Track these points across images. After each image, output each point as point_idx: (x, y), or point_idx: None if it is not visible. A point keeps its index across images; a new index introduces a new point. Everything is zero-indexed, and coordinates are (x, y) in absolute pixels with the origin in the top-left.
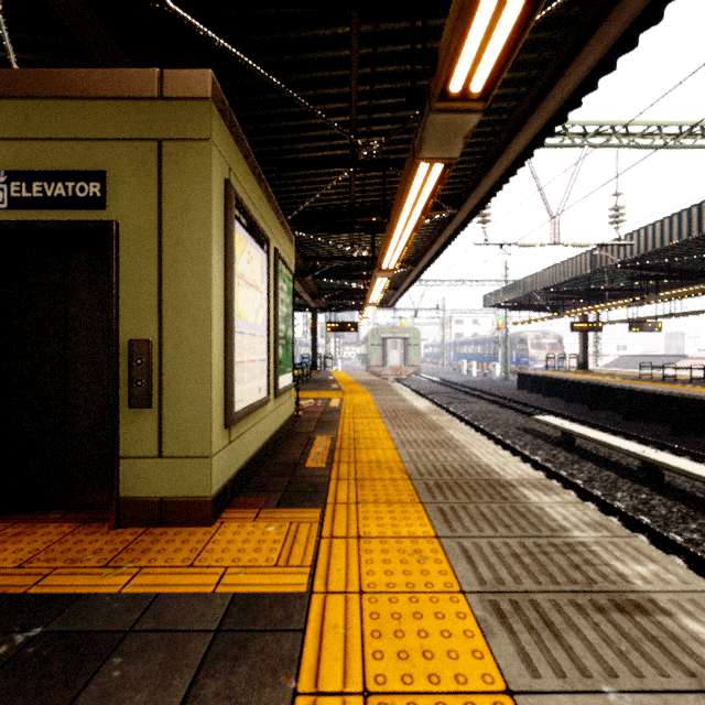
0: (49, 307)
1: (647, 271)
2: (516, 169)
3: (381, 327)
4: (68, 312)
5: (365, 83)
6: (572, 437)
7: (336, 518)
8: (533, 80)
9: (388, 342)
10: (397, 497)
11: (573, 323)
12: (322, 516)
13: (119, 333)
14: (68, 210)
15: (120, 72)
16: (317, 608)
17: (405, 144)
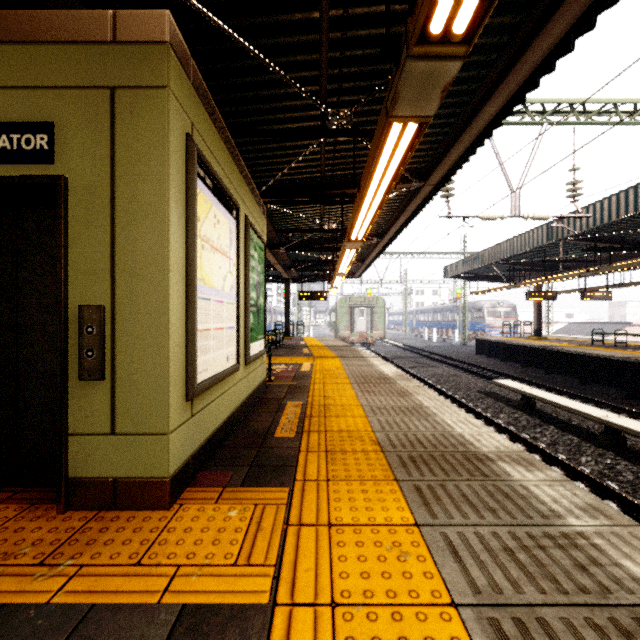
0: (1, 272)
1: (600, 243)
2: (483, 139)
3: (349, 297)
4: (20, 276)
5: (335, 48)
6: (532, 401)
7: (305, 499)
8: (504, 47)
9: (355, 310)
10: (370, 473)
11: (528, 292)
12: (290, 496)
13: (68, 298)
14: (13, 165)
15: (69, 13)
16: (281, 629)
17: (375, 116)
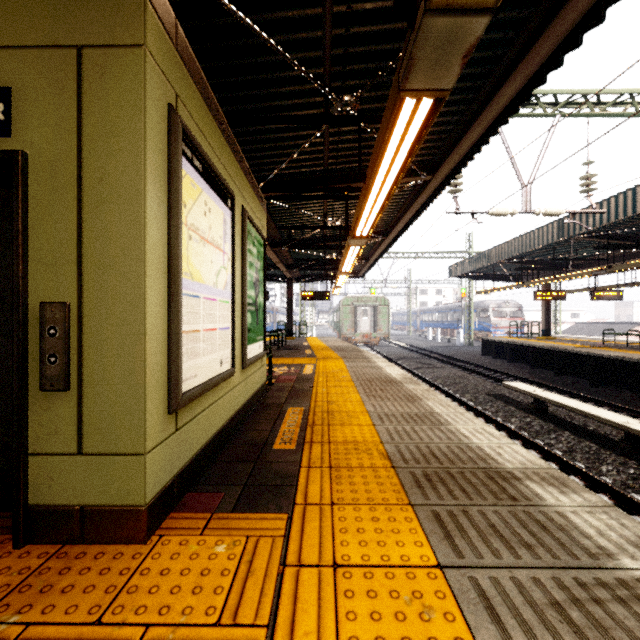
0: None
1: (613, 240)
2: (498, 126)
3: (352, 296)
4: None
5: (339, 24)
6: (544, 404)
7: (306, 529)
8: (524, 22)
9: (359, 310)
10: (380, 494)
11: (537, 291)
12: (288, 525)
13: (28, 294)
14: None
15: None
16: None
17: (381, 102)
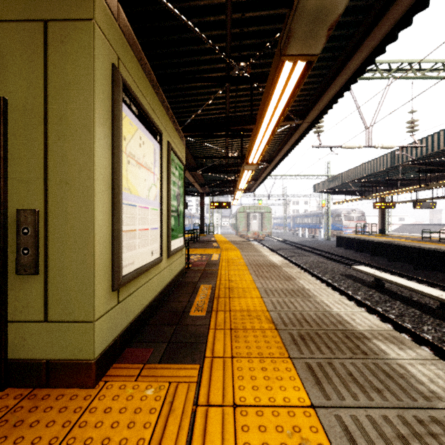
0: None
1: (430, 166)
2: (350, 84)
3: (246, 206)
4: None
5: (237, 11)
6: (381, 282)
7: (213, 376)
8: (369, 9)
9: (250, 215)
10: (267, 350)
11: (375, 202)
12: (200, 373)
13: (8, 203)
14: None
15: None
16: None
17: (267, 68)
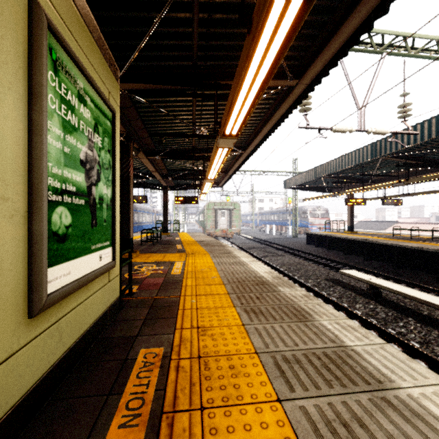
0: None
1: (409, 160)
2: None
3: (214, 202)
4: None
5: None
6: (378, 290)
7: None
8: None
9: (218, 212)
10: None
11: (347, 199)
12: None
13: None
14: None
15: None
16: None
17: None
